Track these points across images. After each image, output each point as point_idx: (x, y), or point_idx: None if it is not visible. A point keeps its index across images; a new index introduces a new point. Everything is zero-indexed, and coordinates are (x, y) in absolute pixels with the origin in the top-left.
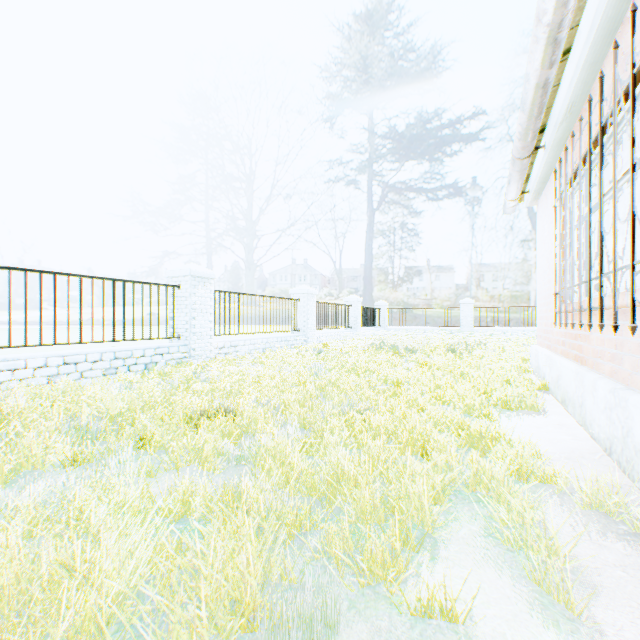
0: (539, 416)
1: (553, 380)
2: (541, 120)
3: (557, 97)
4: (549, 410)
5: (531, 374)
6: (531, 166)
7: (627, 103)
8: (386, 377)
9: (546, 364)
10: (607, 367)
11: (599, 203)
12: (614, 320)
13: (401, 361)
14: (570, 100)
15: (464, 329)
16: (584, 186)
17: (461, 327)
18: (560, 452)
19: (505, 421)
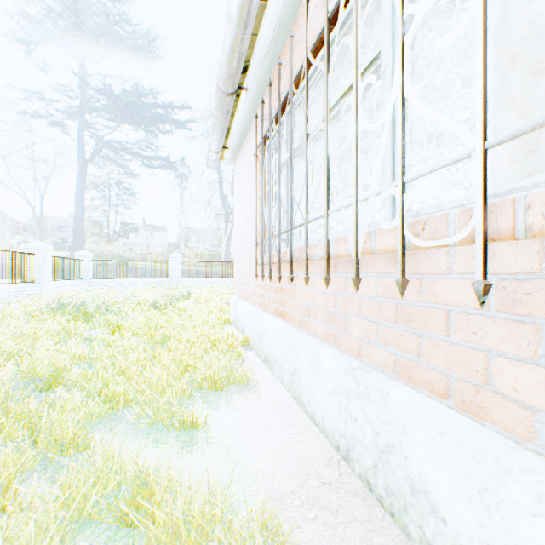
0: (251, 393)
1: (255, 335)
2: (249, 40)
3: (265, 18)
4: (258, 377)
5: (231, 324)
6: (233, 117)
7: (350, 3)
8: (36, 367)
9: (247, 317)
10: (323, 328)
11: (326, 118)
12: (357, 272)
13: (87, 326)
14: (279, 19)
15: (174, 281)
16: (286, 130)
17: (171, 279)
18: (298, 485)
19: (215, 421)
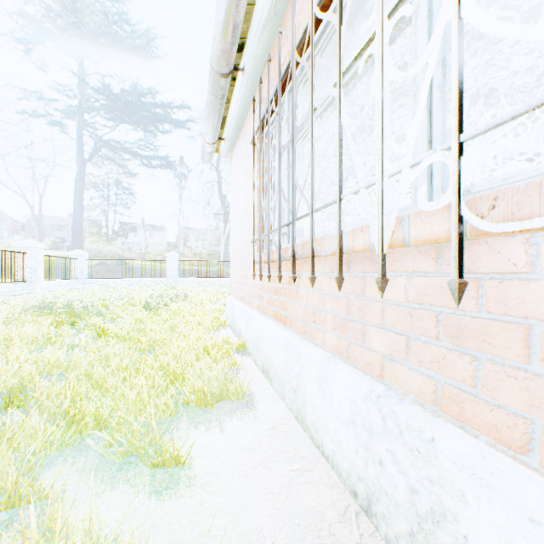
0: (247, 412)
1: (253, 340)
2: (245, 8)
3: None
4: (255, 391)
5: (228, 327)
6: (229, 105)
7: None
8: None
9: (244, 320)
10: (332, 338)
11: (339, 79)
12: (383, 270)
13: (72, 330)
14: None
15: (171, 280)
16: (287, 111)
17: (168, 278)
18: None
19: (202, 452)
